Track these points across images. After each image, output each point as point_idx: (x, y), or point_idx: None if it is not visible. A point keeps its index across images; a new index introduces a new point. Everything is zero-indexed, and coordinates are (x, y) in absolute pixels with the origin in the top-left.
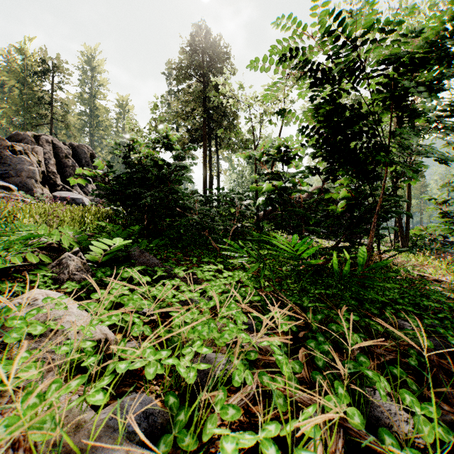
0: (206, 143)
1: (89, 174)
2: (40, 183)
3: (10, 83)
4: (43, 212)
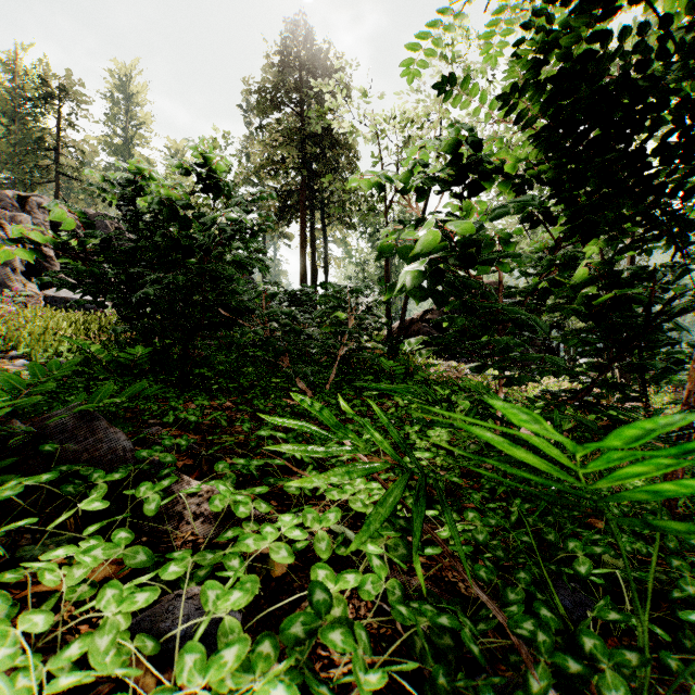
0: (305, 213)
1: (42, 239)
2: (23, 274)
3: None
4: None
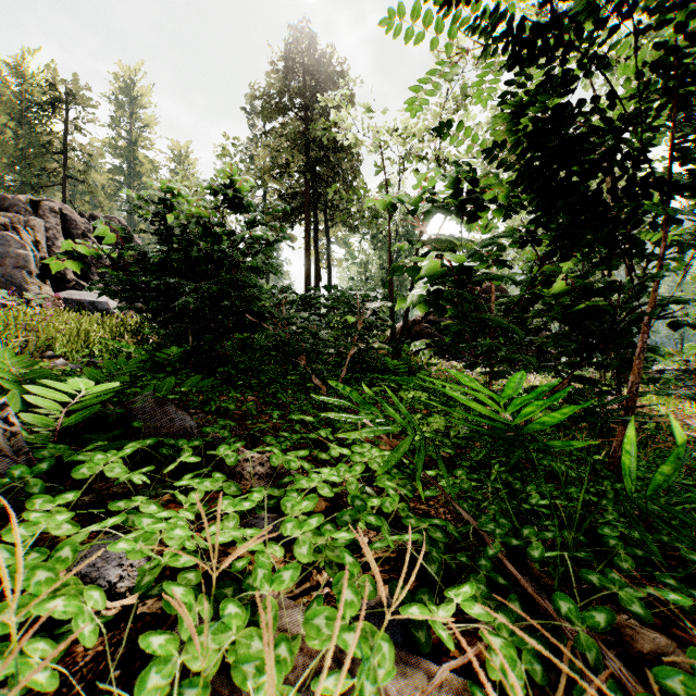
0: (309, 216)
1: (87, 252)
2: (38, 277)
3: (0, 120)
4: (15, 323)
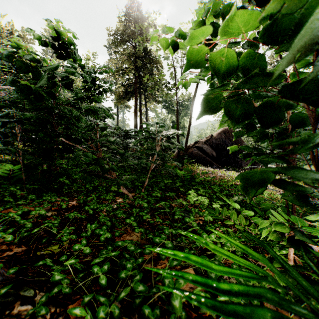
0: (136, 95)
1: None
2: None
3: None
4: None
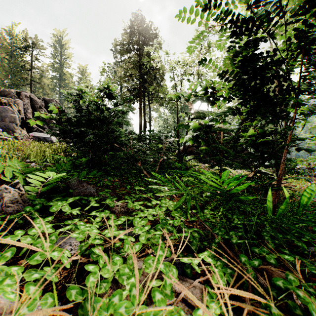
0: (141, 98)
1: (45, 116)
2: (20, 126)
3: (2, 55)
4: (13, 147)
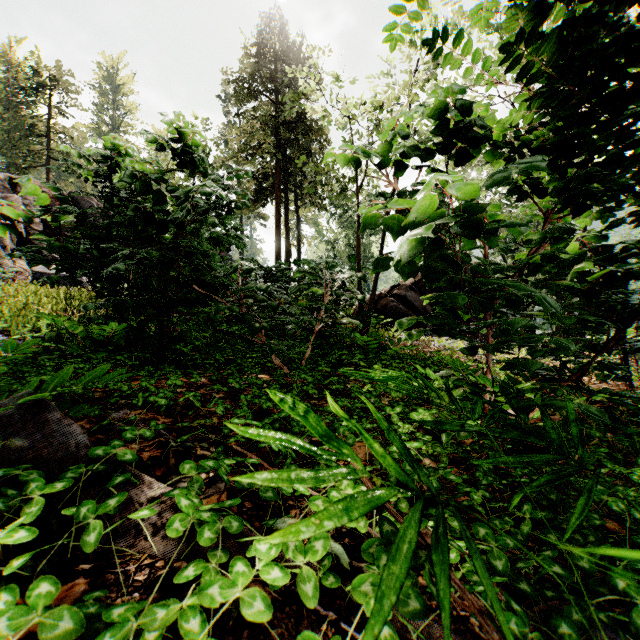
0: (279, 195)
1: (16, 215)
2: (14, 251)
3: None
4: None
